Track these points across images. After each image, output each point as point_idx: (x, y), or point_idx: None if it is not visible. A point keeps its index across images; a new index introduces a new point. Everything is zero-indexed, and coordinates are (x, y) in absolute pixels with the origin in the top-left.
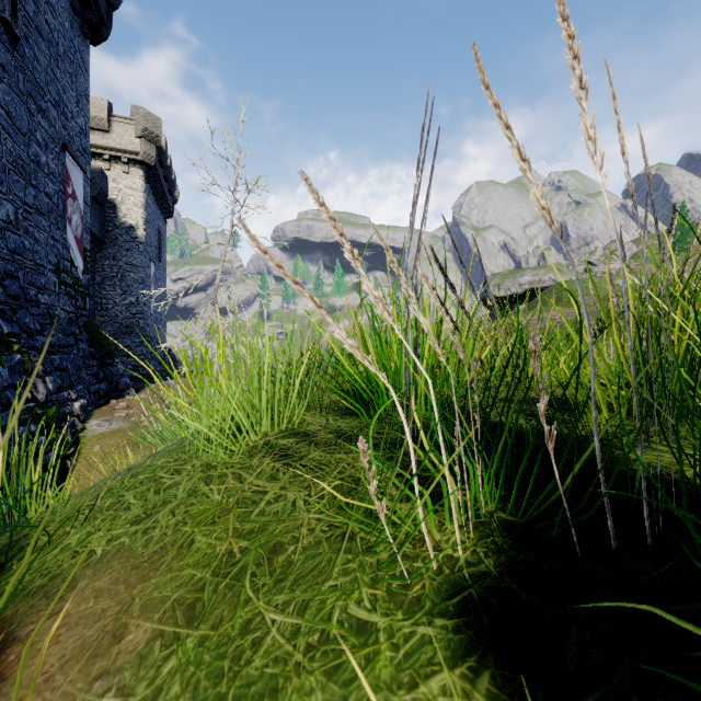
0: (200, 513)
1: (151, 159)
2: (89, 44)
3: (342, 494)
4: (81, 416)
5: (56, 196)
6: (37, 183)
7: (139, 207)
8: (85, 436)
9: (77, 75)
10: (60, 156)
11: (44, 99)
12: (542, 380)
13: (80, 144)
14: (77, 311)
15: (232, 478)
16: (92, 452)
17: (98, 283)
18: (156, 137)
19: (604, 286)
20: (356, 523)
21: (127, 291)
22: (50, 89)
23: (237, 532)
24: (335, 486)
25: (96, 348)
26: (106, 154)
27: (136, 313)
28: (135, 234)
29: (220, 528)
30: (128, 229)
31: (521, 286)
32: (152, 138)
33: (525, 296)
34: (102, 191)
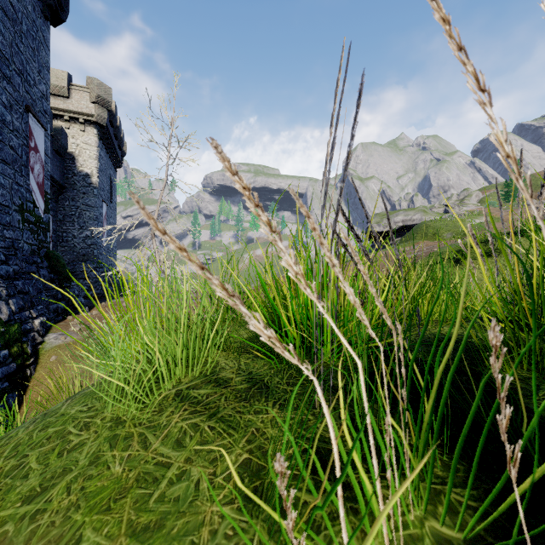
0: (97, 491)
1: (103, 120)
2: (49, 25)
3: (250, 475)
4: (41, 331)
5: (20, 149)
6: (3, 138)
7: (94, 159)
8: (44, 348)
9: (39, 49)
10: (24, 115)
11: (9, 68)
12: (504, 391)
13: (42, 106)
14: (39, 244)
15: (138, 441)
16: (49, 362)
17: (59, 219)
18: (107, 103)
19: (459, 224)
20: (264, 524)
21: (84, 227)
22: (15, 60)
23: (130, 527)
24: (243, 462)
25: (56, 274)
26: (66, 116)
27: (91, 244)
28: (90, 181)
29: (114, 518)
30: (84, 176)
31: (396, 223)
32: (104, 103)
33: (399, 231)
34: (62, 145)
